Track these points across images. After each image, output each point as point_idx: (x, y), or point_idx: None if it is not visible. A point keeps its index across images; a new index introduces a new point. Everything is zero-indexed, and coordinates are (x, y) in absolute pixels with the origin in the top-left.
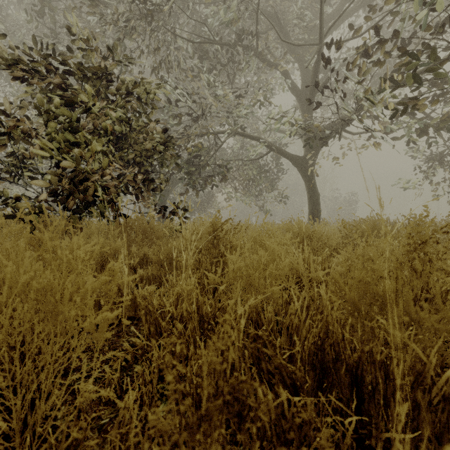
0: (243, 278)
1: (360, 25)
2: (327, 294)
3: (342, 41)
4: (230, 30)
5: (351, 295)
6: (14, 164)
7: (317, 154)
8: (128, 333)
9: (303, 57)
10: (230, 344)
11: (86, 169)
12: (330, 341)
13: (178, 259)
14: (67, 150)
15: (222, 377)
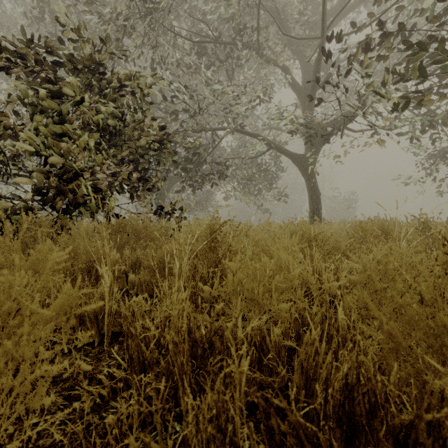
0: (244, 292)
1: (361, 22)
2: (344, 311)
3: (345, 34)
4: (230, 25)
5: (390, 327)
6: (1, 161)
7: (318, 152)
8: (110, 355)
9: (304, 53)
10: (228, 399)
11: (72, 166)
12: (363, 389)
13: (171, 265)
14: (54, 146)
15: (217, 446)
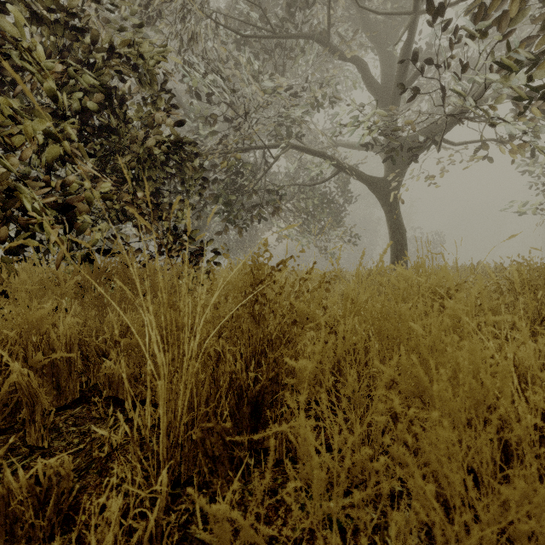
0: None
1: (457, 5)
2: None
3: None
4: (284, 2)
5: None
6: None
7: (403, 174)
8: None
9: (384, 39)
10: None
11: None
12: None
13: None
14: None
15: None
